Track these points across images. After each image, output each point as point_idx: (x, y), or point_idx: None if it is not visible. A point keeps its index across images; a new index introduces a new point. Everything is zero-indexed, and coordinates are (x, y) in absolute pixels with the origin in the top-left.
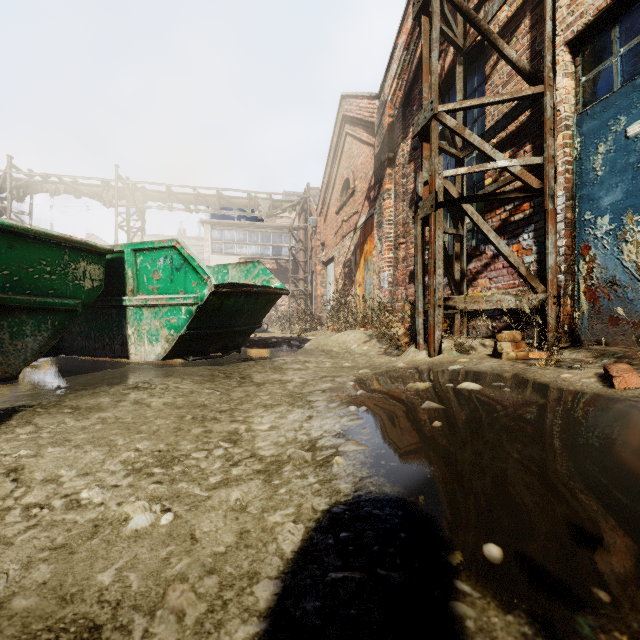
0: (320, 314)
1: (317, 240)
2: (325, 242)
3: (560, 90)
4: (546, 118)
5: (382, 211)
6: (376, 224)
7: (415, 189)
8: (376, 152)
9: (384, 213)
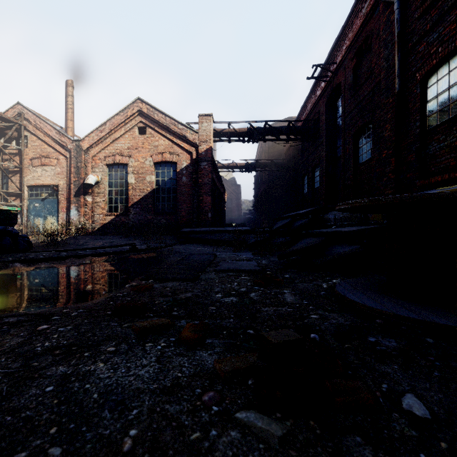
0: None
1: None
2: None
3: (26, 193)
4: (23, 198)
5: None
6: None
7: None
8: None
9: None
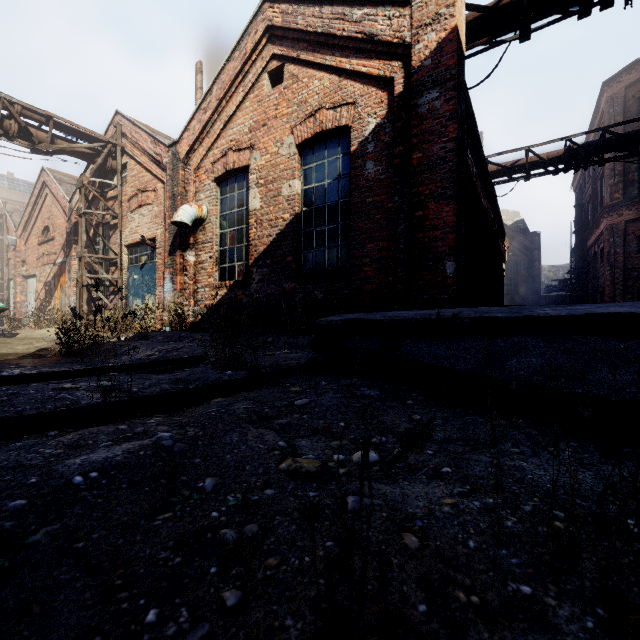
0: (21, 317)
1: (17, 257)
2: (26, 260)
3: (124, 258)
4: (118, 266)
5: (71, 265)
6: (68, 270)
7: (77, 277)
8: (68, 231)
9: (72, 267)
